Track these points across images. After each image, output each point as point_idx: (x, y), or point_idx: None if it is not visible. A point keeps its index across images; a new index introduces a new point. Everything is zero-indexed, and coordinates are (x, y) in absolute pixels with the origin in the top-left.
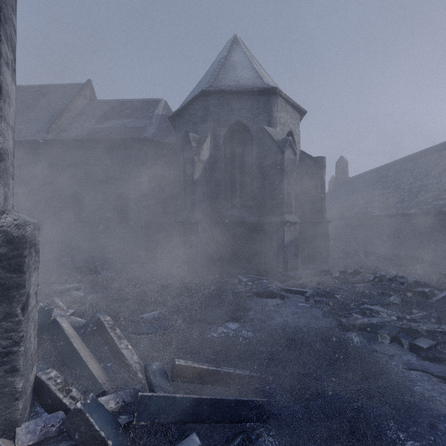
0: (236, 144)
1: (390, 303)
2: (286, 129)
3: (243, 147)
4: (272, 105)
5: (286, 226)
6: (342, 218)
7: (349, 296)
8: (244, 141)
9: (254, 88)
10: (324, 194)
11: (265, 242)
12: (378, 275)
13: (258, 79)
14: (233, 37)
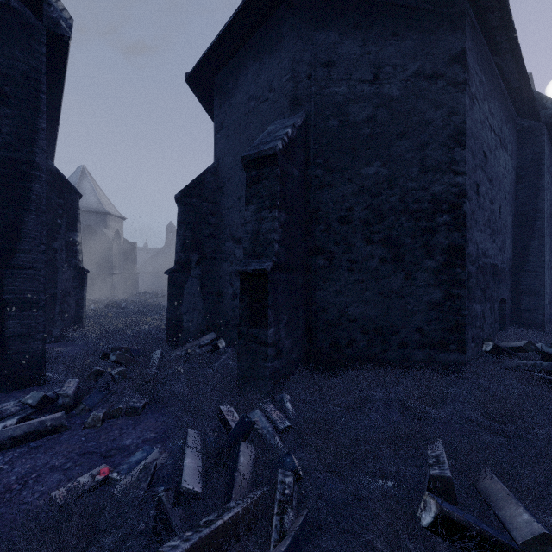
0: (87, 235)
1: (146, 297)
2: (115, 230)
3: (91, 236)
4: (108, 219)
5: (114, 275)
6: (162, 271)
7: (136, 298)
8: (92, 234)
9: (98, 211)
10: (136, 260)
11: (104, 283)
12: (152, 293)
13: (99, 204)
14: (82, 168)
